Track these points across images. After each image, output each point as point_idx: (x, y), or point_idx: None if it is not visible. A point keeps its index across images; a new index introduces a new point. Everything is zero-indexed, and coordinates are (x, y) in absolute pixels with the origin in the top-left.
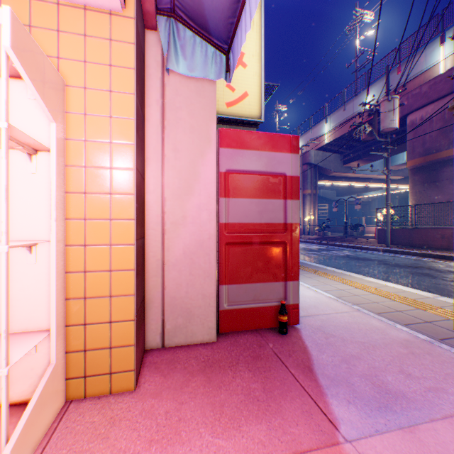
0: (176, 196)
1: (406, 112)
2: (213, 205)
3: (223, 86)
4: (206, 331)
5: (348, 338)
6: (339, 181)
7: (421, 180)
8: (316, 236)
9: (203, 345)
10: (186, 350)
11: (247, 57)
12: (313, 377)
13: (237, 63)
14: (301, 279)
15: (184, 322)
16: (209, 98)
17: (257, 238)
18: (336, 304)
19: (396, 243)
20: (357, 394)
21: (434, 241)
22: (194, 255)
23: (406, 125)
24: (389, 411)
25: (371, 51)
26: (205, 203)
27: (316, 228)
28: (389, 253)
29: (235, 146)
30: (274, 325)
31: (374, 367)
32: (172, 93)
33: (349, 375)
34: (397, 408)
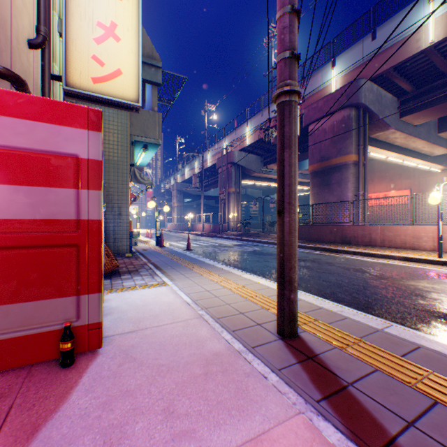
0: None
1: (308, 123)
2: None
3: (88, 57)
4: None
5: (150, 360)
6: (261, 182)
7: (319, 183)
8: (238, 232)
9: None
10: None
11: (121, 30)
12: None
13: (107, 34)
14: (176, 281)
15: None
16: None
17: (28, 240)
18: (183, 311)
19: (299, 238)
20: None
21: (325, 236)
22: None
23: (308, 134)
24: None
25: None
26: None
27: (238, 225)
28: None
29: None
30: (59, 355)
31: (136, 409)
32: None
33: (84, 433)
34: None
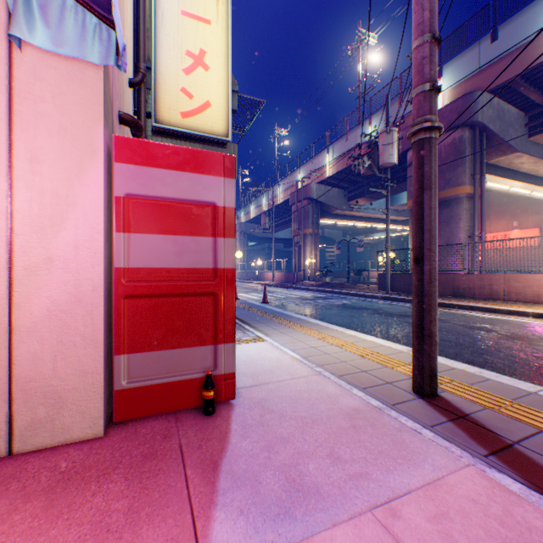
0: (36, 228)
1: (407, 147)
2: (99, 242)
3: (177, 90)
4: (89, 423)
5: (289, 412)
6: (343, 220)
7: None
8: (317, 282)
9: (79, 445)
10: (47, 456)
11: (210, 58)
12: (213, 479)
13: (196, 63)
14: (273, 336)
15: (49, 413)
16: (93, 90)
17: (174, 289)
18: (298, 367)
19: (396, 290)
20: (260, 497)
21: None
22: (68, 314)
23: (407, 162)
24: (288, 518)
25: (374, 78)
26: (86, 240)
27: (317, 273)
28: (388, 301)
29: (140, 162)
30: (199, 403)
31: (300, 453)
32: (28, 74)
33: (263, 469)
34: (300, 513)
